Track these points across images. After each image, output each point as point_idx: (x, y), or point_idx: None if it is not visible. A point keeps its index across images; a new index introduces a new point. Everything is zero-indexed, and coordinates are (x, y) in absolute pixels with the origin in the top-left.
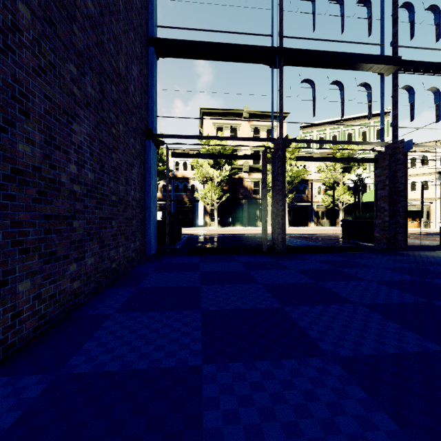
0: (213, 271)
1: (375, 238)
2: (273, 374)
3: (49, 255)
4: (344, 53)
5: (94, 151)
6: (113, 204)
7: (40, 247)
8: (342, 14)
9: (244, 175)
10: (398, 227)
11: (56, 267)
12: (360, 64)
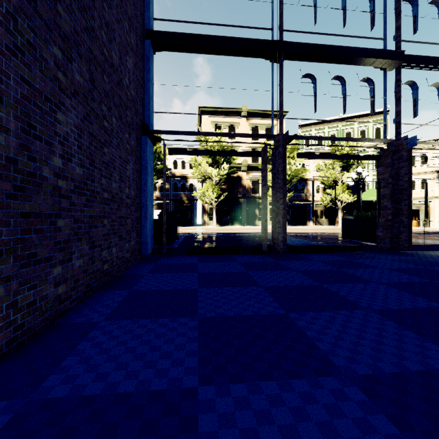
0: (211, 272)
1: (378, 238)
2: (282, 399)
3: (27, 257)
4: (346, 47)
5: (83, 144)
6: (105, 201)
7: (16, 248)
8: (343, 7)
9: (242, 174)
10: (402, 226)
11: (37, 271)
12: (363, 58)
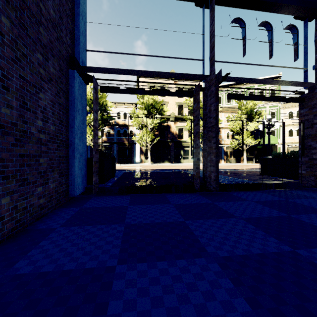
0: (141, 222)
1: (301, 175)
2: None
3: None
4: None
5: None
6: None
7: None
8: None
9: (171, 123)
10: None
11: None
12: (289, 5)
